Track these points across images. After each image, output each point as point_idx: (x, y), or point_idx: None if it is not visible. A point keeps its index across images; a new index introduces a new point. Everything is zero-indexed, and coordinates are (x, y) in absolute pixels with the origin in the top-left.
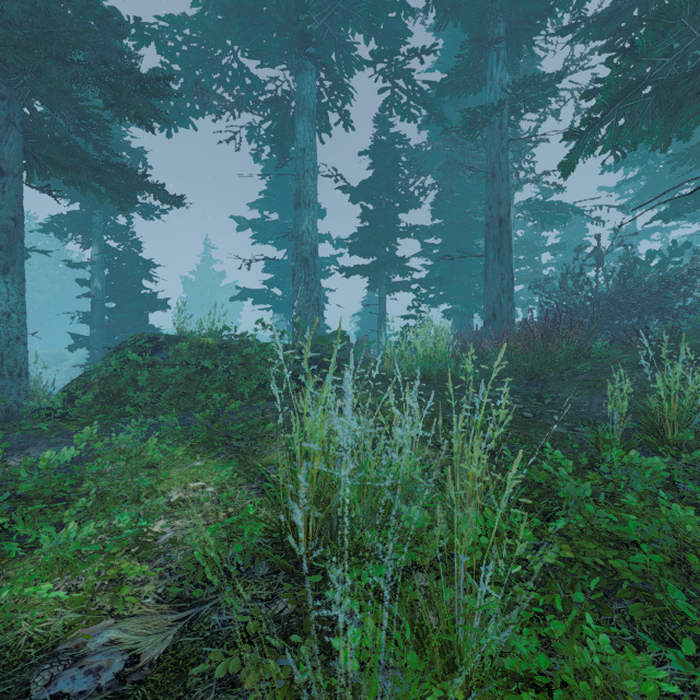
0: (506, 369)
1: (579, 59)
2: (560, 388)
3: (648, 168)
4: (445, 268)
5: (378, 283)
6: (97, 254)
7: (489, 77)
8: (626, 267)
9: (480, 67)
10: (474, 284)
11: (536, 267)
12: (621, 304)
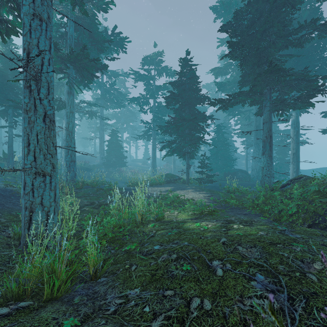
0: None
1: None
2: None
3: None
4: None
5: None
6: None
7: None
8: None
9: None
10: None
11: None
12: None
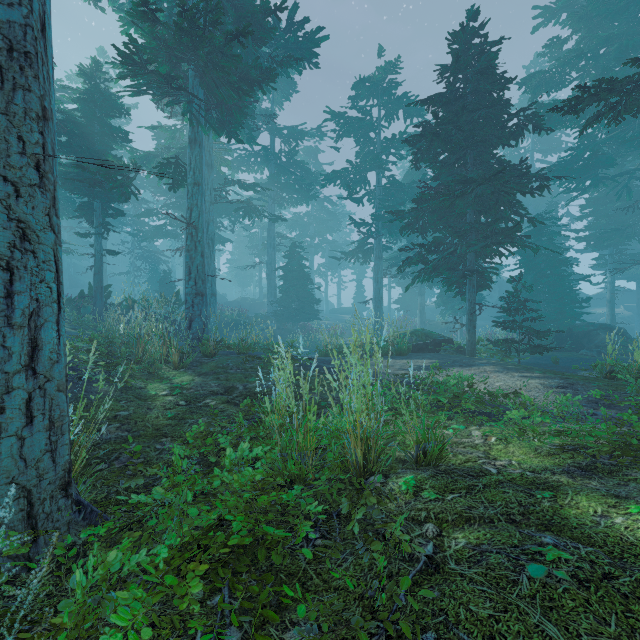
0: None
1: None
2: None
3: None
4: None
5: None
6: None
7: None
8: None
9: None
10: None
11: None
12: None
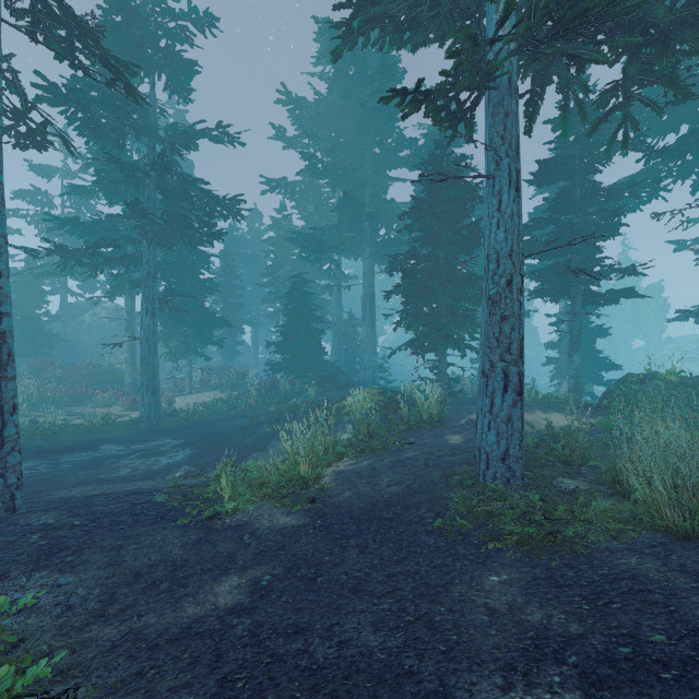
0: None
1: None
2: None
3: None
4: None
5: None
6: (564, 307)
7: None
8: None
9: None
10: None
11: None
12: None
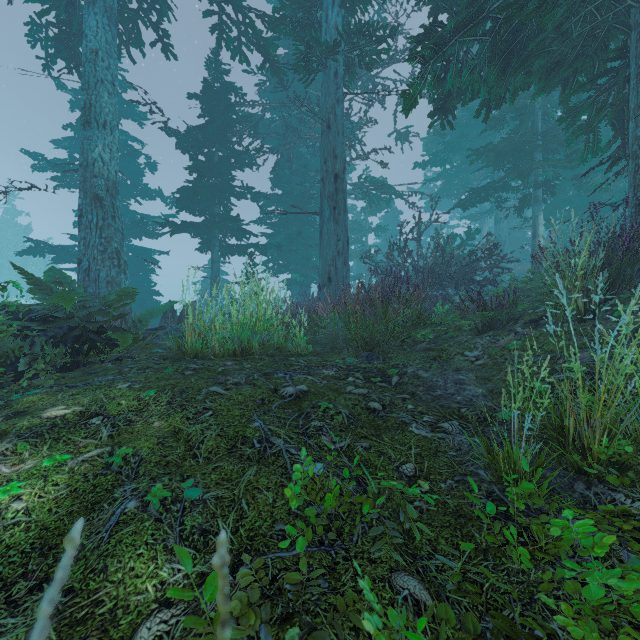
0: (344, 338)
1: (401, 51)
2: (404, 362)
3: (444, 173)
4: (284, 237)
5: (211, 245)
6: None
7: (324, 18)
8: (439, 243)
9: (316, 8)
10: (311, 256)
11: (364, 245)
12: (441, 274)
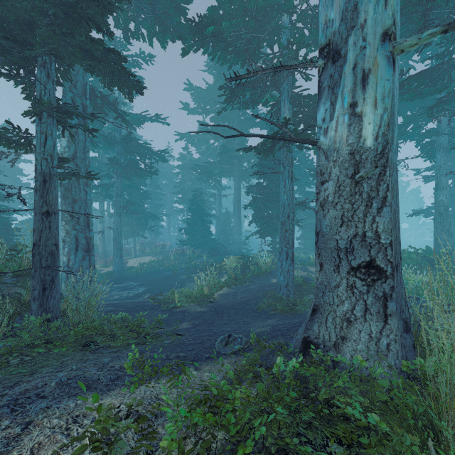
0: None
1: None
2: None
3: None
4: None
5: None
6: None
7: None
8: None
9: None
10: None
11: None
12: None
